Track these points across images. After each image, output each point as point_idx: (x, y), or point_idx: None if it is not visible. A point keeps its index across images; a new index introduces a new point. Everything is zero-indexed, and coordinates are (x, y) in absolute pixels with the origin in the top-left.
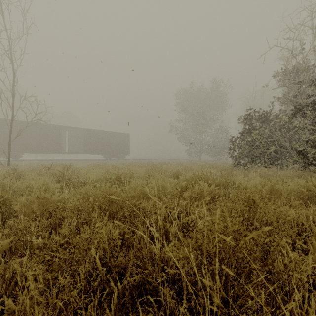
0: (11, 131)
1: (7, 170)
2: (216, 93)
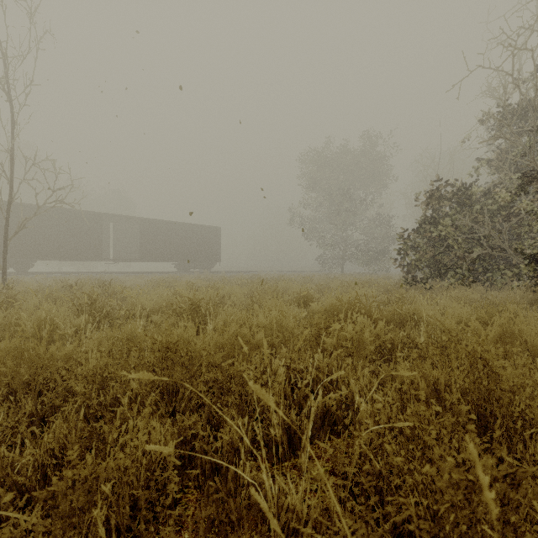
0: (7, 221)
1: None
2: (370, 156)
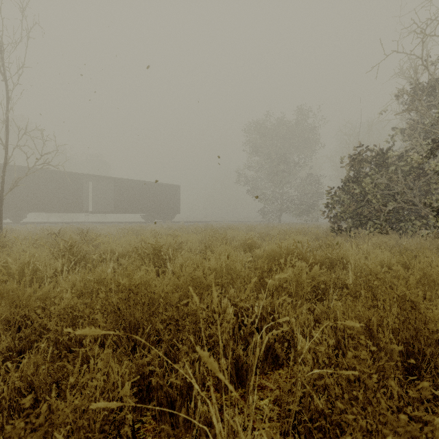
0: (3, 180)
1: None
2: (302, 127)
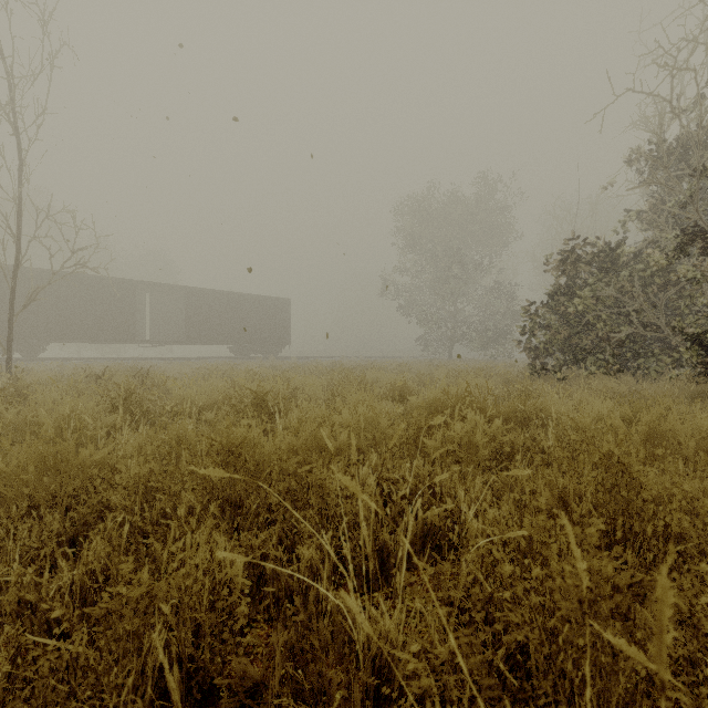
0: (13, 291)
1: (0, 381)
2: (486, 206)
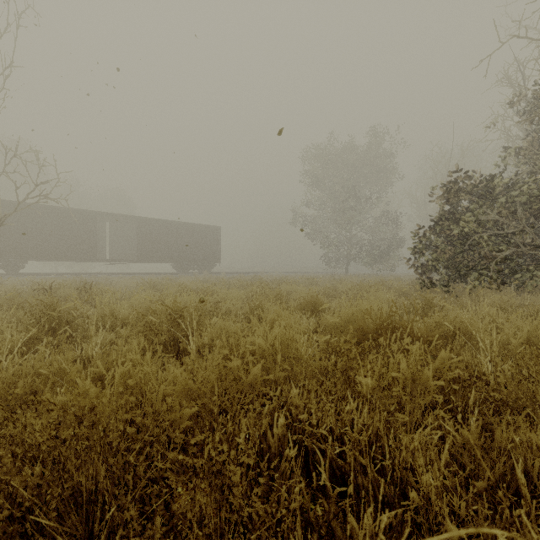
0: None
1: None
2: (375, 152)
